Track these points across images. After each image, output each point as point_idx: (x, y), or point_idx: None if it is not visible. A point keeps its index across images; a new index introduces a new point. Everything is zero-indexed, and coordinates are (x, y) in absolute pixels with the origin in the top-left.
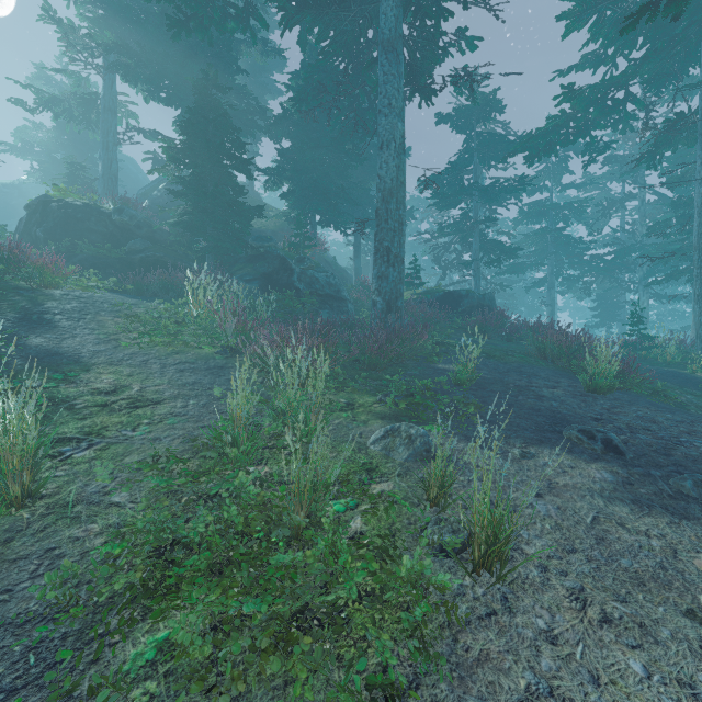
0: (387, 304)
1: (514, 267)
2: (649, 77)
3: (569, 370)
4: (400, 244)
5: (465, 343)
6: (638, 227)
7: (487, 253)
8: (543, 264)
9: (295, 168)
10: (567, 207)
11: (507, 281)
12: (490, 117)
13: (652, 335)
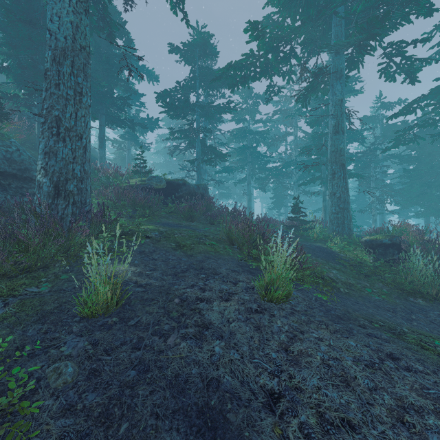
0: (55, 186)
1: (227, 168)
2: (304, 39)
3: (252, 257)
4: (77, 116)
5: (163, 230)
6: (294, 151)
7: (206, 156)
8: (244, 168)
9: (12, 43)
10: (258, 134)
11: (225, 178)
12: (208, 55)
13: (305, 218)
